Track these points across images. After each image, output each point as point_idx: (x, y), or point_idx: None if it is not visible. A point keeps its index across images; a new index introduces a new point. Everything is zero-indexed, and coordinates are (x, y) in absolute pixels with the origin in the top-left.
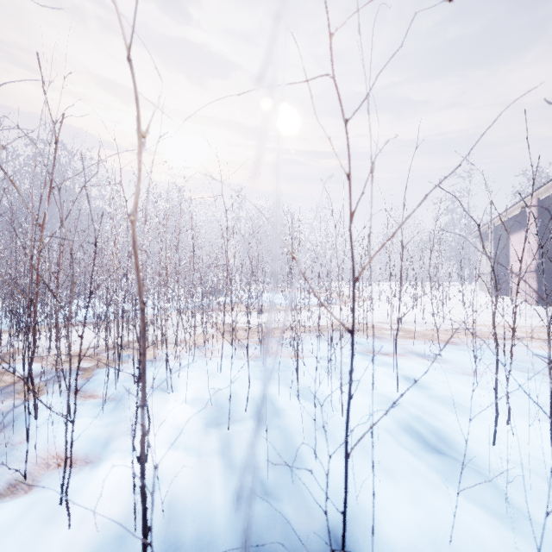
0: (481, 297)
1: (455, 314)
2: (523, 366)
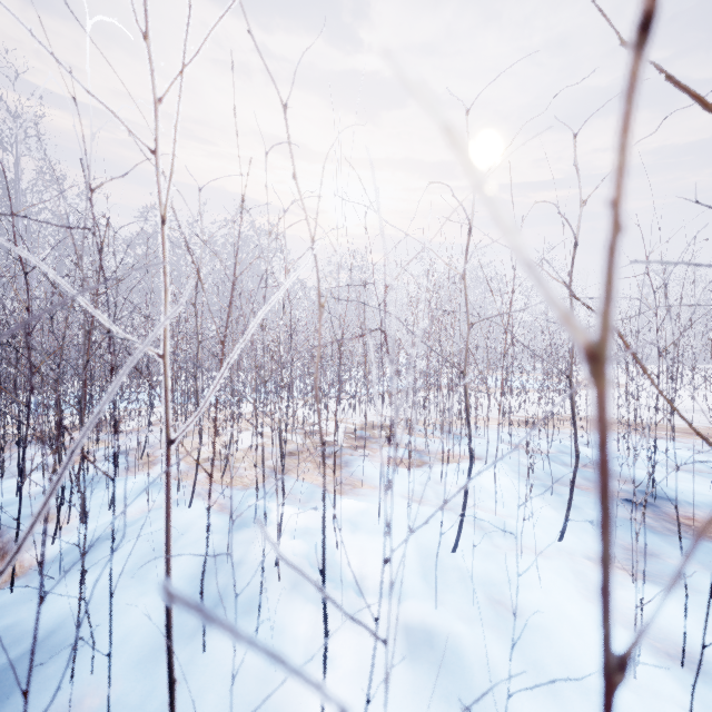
0: None
1: None
2: None
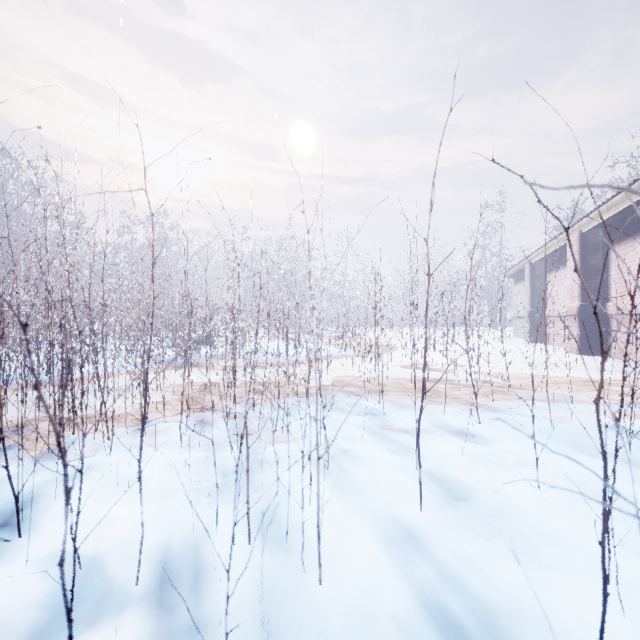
0: (517, 344)
1: (492, 366)
2: (591, 448)
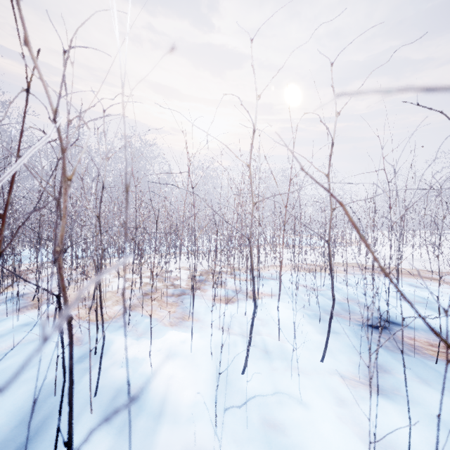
0: None
1: None
2: None
